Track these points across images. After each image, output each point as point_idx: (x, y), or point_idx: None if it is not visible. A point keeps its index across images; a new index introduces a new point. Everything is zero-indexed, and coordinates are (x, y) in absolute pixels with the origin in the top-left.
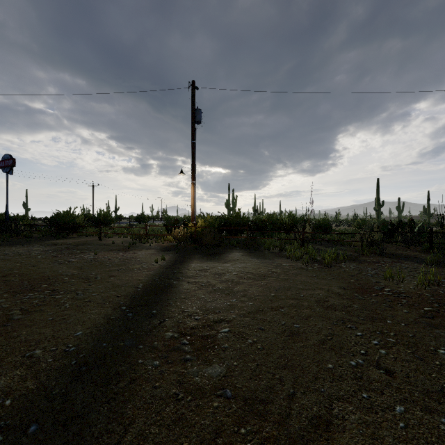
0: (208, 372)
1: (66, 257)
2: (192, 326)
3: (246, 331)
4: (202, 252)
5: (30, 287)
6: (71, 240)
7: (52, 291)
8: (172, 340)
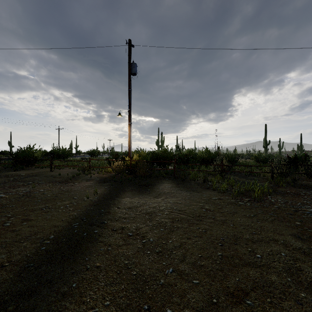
0: None
1: (0, 191)
2: None
3: None
4: (135, 184)
5: None
6: (26, 171)
7: None
8: None
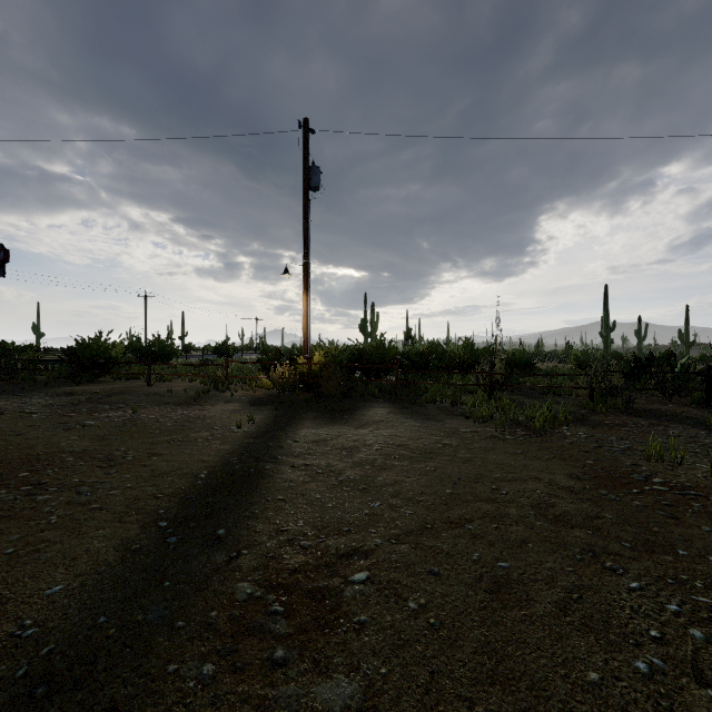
0: (323, 698)
1: (81, 417)
2: (295, 567)
3: (403, 578)
4: (320, 408)
5: None
6: (100, 386)
7: (35, 487)
8: (249, 604)
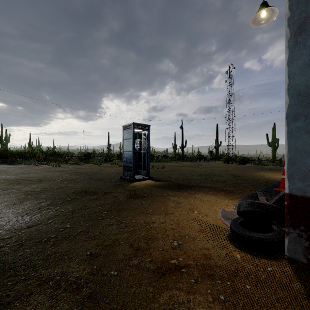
0: None
1: None
2: None
3: None
4: None
5: None
6: None
7: None
8: None
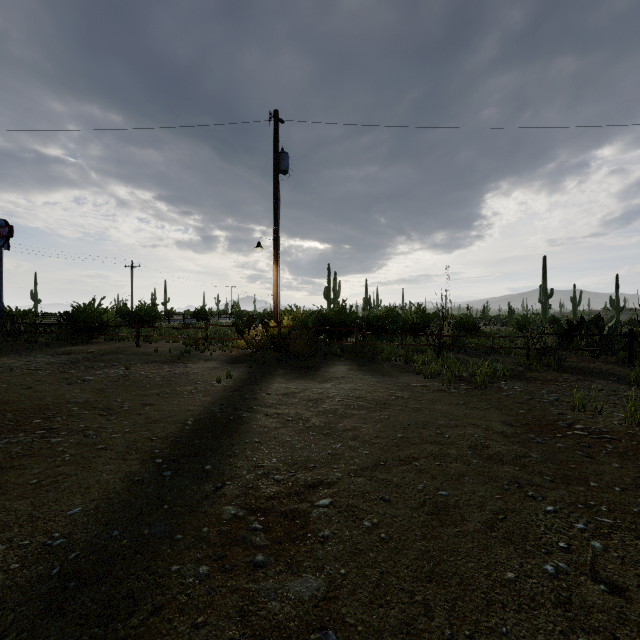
0: (295, 590)
1: (81, 374)
2: (270, 495)
3: (360, 503)
4: (289, 365)
5: (14, 424)
6: (94, 346)
7: (48, 431)
8: (233, 522)
